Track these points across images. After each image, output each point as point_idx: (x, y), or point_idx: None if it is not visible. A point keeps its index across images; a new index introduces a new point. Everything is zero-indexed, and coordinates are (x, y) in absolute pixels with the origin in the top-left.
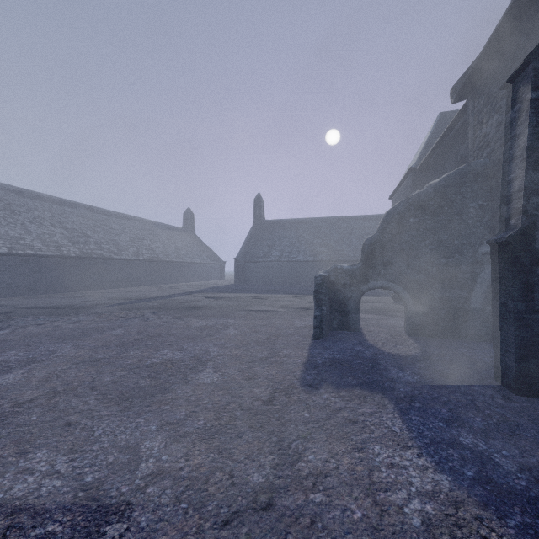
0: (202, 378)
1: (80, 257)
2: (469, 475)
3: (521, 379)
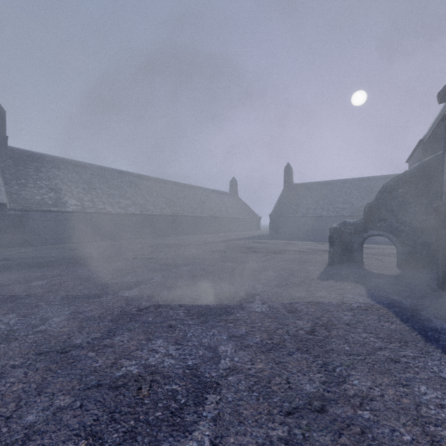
0: (268, 274)
1: (172, 215)
2: (385, 302)
3: (445, 282)
